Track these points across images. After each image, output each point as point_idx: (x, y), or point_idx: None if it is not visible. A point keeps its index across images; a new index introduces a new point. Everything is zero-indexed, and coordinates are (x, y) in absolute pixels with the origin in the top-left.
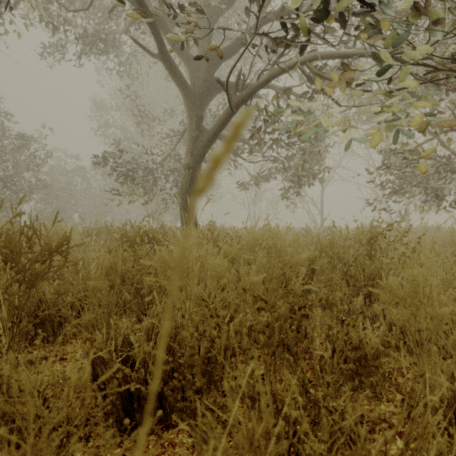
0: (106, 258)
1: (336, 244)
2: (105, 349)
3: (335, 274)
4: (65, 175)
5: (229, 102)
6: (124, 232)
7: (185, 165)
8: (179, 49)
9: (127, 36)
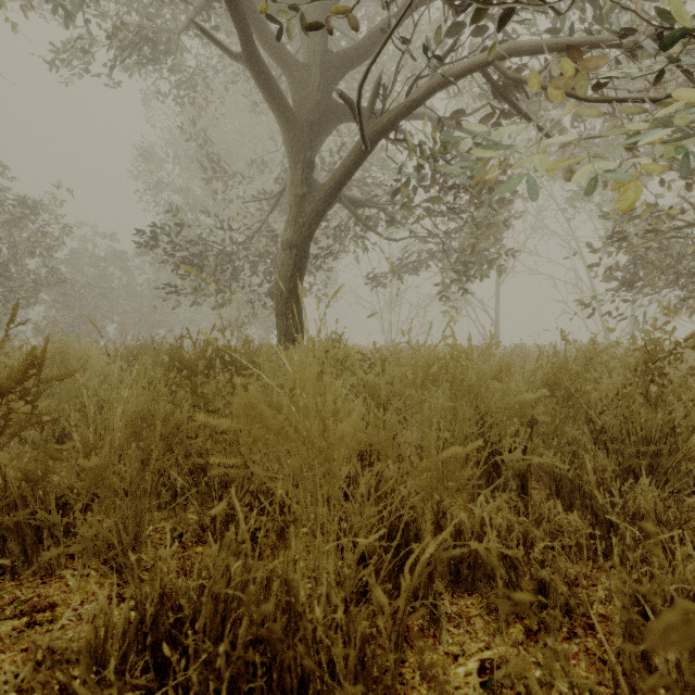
0: (131, 405)
1: (569, 372)
2: (89, 678)
3: (580, 432)
4: (94, 265)
5: (361, 131)
6: (177, 351)
7: (285, 242)
8: (276, 48)
9: (189, 38)
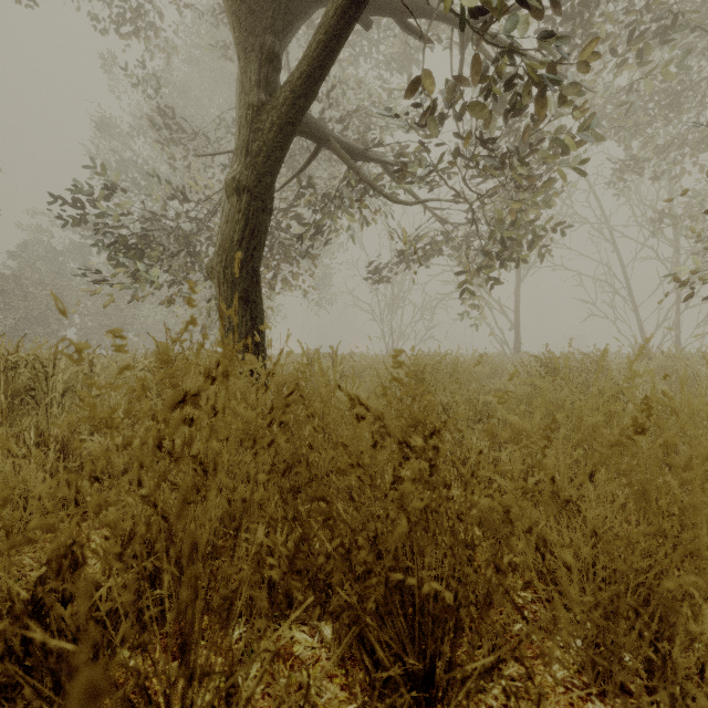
0: None
1: None
2: None
3: None
4: (50, 259)
5: None
6: None
7: (229, 183)
8: None
9: None
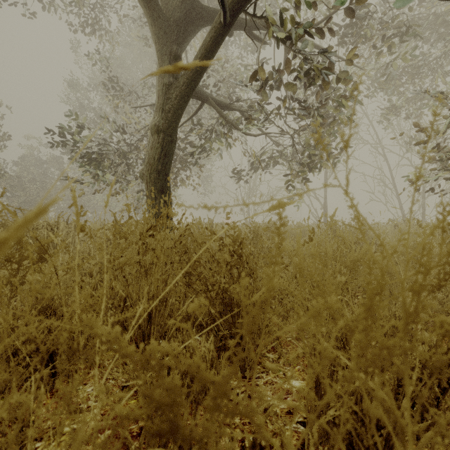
0: None
1: None
2: None
3: None
4: (39, 166)
5: None
6: None
7: (153, 127)
8: None
9: None
